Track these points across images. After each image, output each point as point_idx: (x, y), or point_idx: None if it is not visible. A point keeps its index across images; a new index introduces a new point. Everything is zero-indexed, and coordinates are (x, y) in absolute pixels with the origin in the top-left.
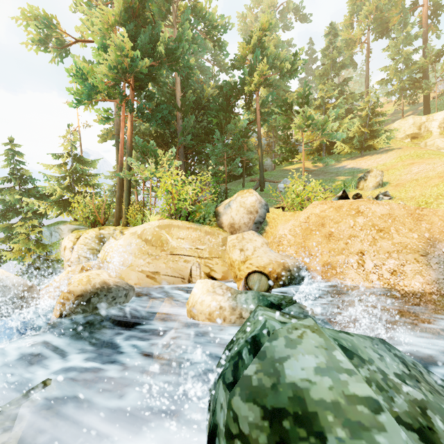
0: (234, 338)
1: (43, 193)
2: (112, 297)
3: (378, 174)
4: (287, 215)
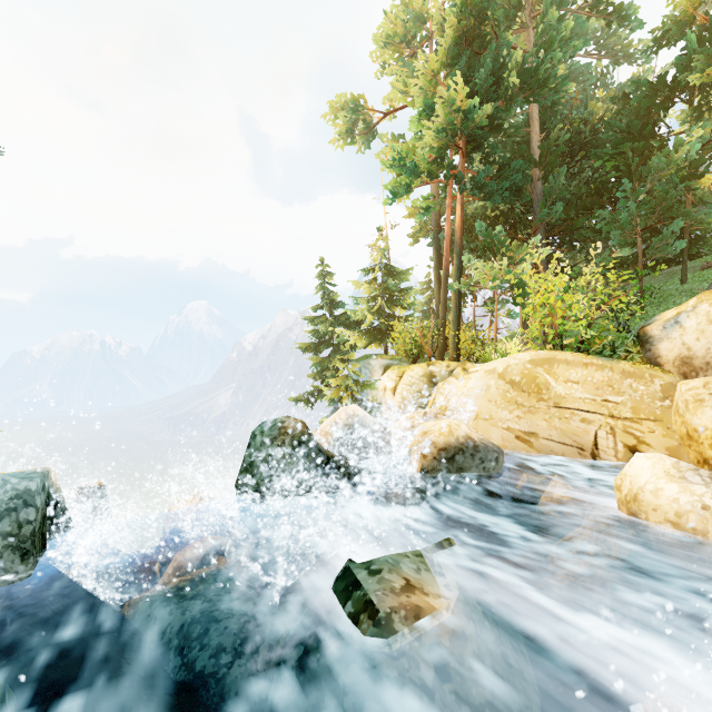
0: None
1: (351, 319)
2: (479, 459)
3: None
4: None
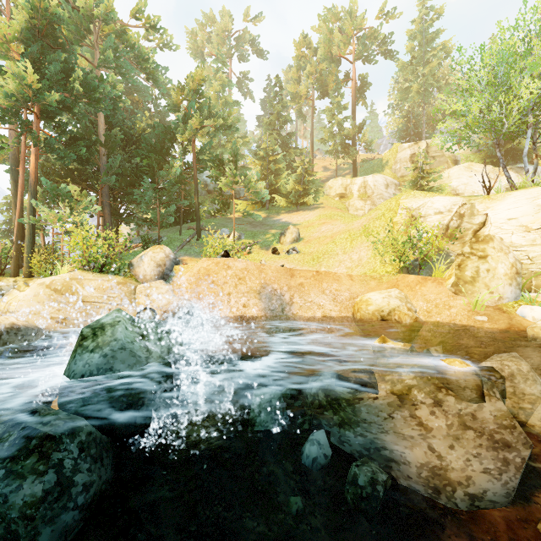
0: None
1: None
2: (21, 335)
3: (294, 231)
4: (190, 267)
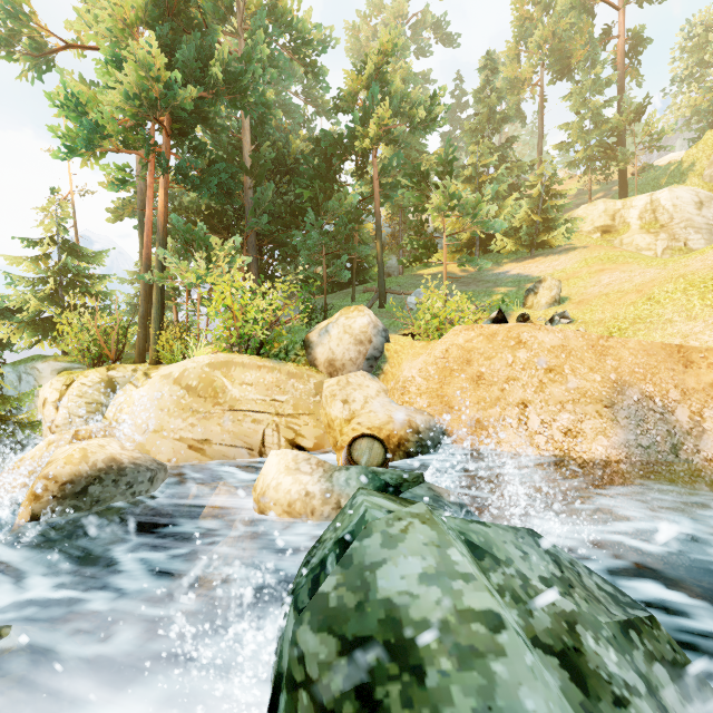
0: (320, 539)
1: (4, 306)
2: (126, 484)
3: (554, 285)
4: (417, 346)
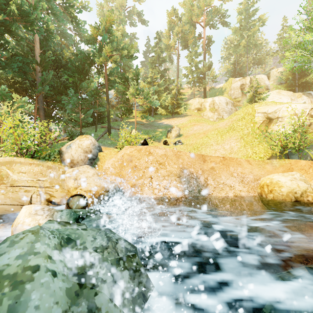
0: None
1: None
2: None
3: (177, 129)
4: (112, 154)
